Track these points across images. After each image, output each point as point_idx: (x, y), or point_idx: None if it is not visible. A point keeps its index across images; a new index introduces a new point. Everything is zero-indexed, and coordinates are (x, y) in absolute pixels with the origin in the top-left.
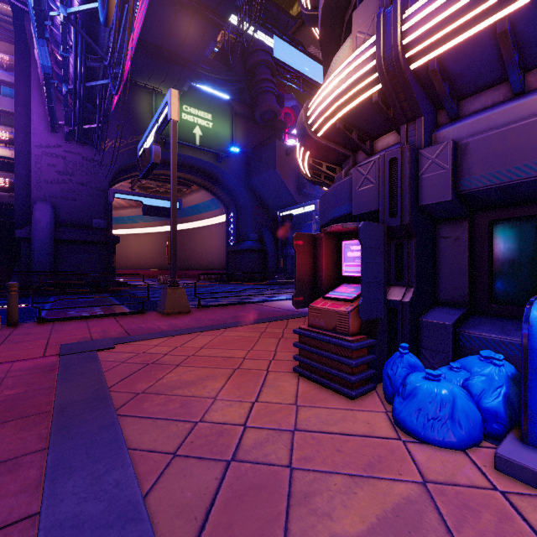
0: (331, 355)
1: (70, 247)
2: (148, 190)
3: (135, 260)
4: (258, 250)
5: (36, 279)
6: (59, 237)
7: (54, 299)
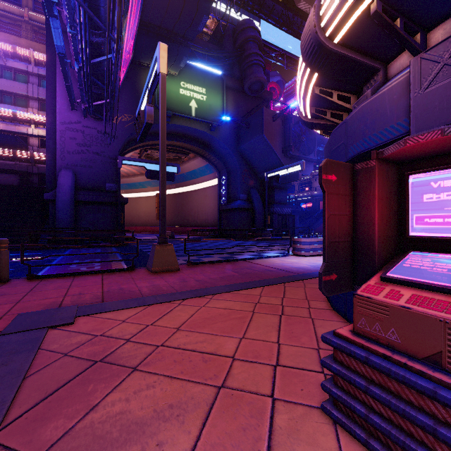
0: (438, 429)
1: (88, 207)
2: (154, 159)
3: (144, 218)
4: (247, 209)
5: (59, 234)
6: (78, 198)
7: (68, 252)
